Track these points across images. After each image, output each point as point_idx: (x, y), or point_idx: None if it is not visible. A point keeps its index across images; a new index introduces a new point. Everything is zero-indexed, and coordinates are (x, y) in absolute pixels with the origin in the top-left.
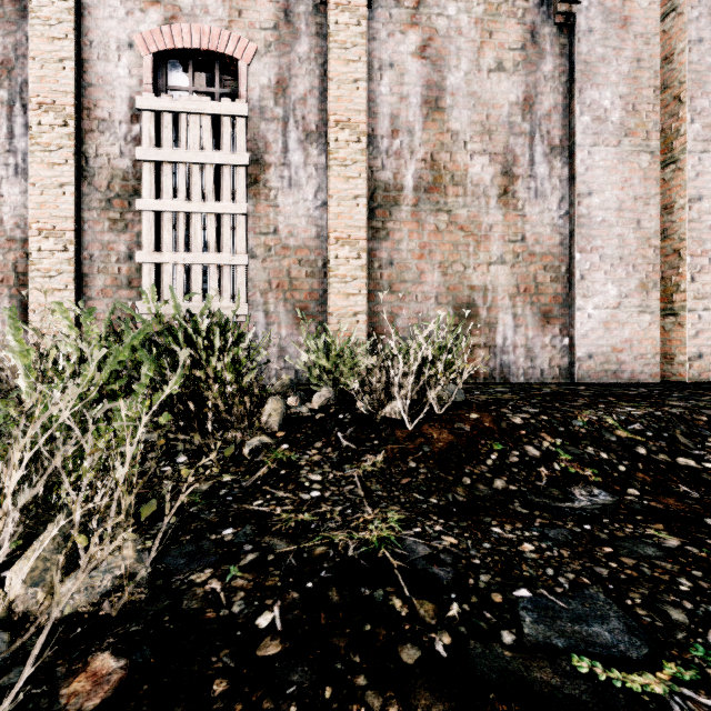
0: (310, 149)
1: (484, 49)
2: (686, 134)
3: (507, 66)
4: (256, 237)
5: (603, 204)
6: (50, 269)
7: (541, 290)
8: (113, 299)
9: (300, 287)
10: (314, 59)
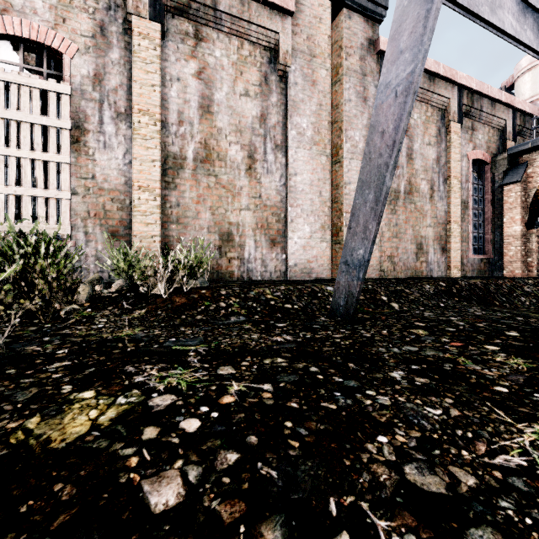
0: (120, 124)
1: (238, 81)
2: (343, 148)
3: (251, 94)
4: (77, 180)
5: (303, 181)
6: None
7: (270, 227)
8: None
9: (113, 216)
10: (124, 65)
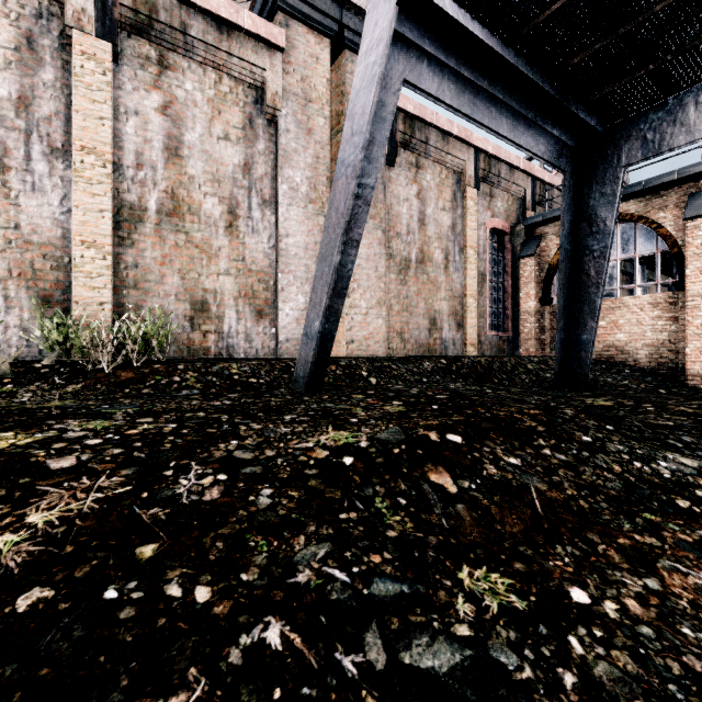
0: (56, 163)
1: (215, 122)
2: None
3: (232, 138)
4: None
5: (296, 244)
6: None
7: (257, 295)
8: None
9: (45, 277)
10: (61, 88)
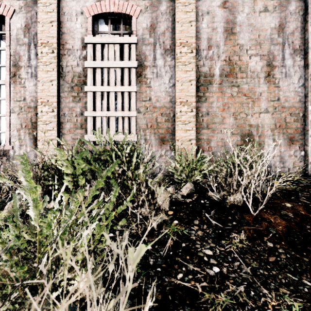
0: (167, 58)
1: (257, 1)
2: None
3: (269, 8)
4: (140, 102)
5: None
6: (46, 120)
7: (288, 126)
8: (74, 134)
9: (162, 126)
10: (169, 13)
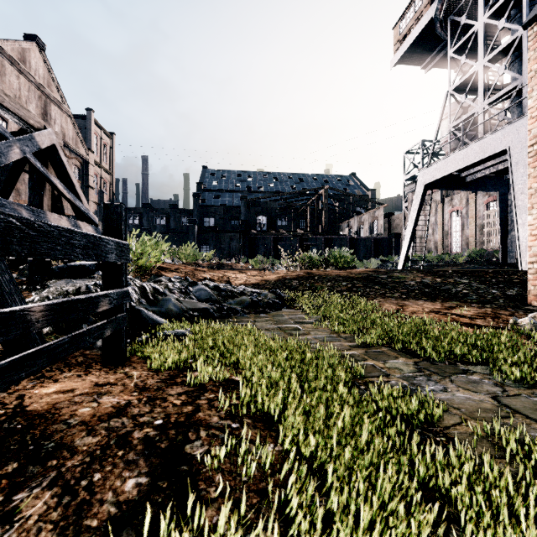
0: None
1: None
2: None
3: None
4: None
5: None
6: (471, 242)
7: None
8: (480, 246)
9: None
10: None
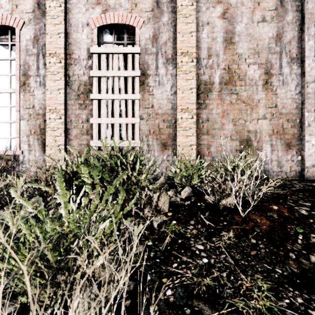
0: (168, 67)
1: (255, 11)
2: None
3: (267, 19)
4: (143, 109)
5: None
6: (54, 127)
7: (286, 132)
8: (80, 139)
9: (164, 132)
10: (170, 23)
